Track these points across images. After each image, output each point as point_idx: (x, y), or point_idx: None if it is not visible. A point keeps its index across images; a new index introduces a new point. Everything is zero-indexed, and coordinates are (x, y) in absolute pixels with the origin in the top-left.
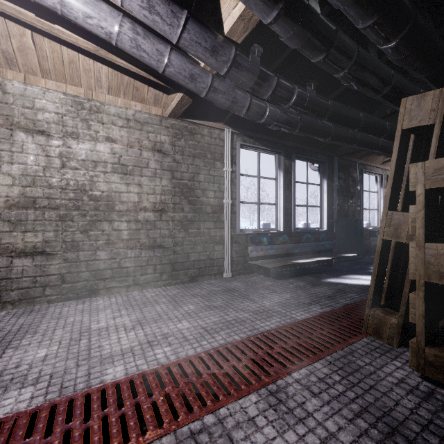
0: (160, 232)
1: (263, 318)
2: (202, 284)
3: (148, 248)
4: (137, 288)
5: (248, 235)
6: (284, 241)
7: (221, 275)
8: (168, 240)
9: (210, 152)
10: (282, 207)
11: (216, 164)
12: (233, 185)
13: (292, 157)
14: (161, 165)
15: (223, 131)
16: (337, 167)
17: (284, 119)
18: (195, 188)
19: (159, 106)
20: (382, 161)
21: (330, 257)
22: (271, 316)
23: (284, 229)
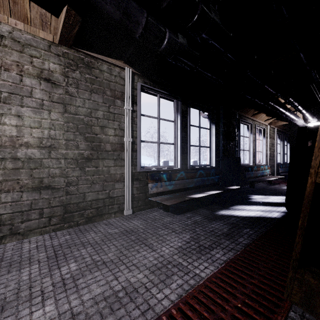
0: (48, 171)
1: (161, 281)
2: (99, 224)
3: (31, 189)
4: (15, 238)
5: (148, 172)
6: (181, 177)
7: (122, 213)
8: (60, 180)
9: (110, 89)
10: (180, 147)
11: (116, 102)
12: (134, 124)
13: (188, 103)
14: (49, 96)
15: (124, 70)
16: (222, 115)
17: (184, 50)
18: (92, 124)
19: (48, 31)
20: (252, 113)
21: (220, 190)
22: (171, 275)
23: (181, 166)
